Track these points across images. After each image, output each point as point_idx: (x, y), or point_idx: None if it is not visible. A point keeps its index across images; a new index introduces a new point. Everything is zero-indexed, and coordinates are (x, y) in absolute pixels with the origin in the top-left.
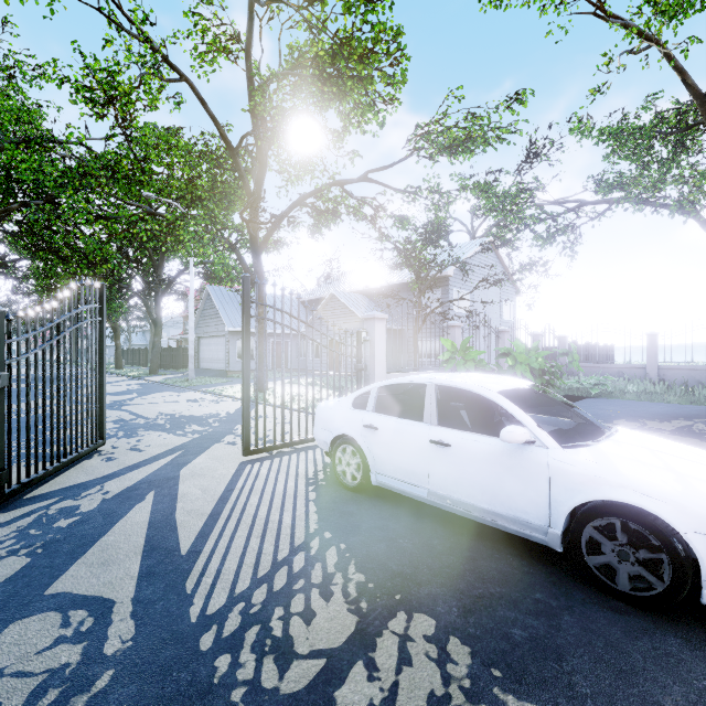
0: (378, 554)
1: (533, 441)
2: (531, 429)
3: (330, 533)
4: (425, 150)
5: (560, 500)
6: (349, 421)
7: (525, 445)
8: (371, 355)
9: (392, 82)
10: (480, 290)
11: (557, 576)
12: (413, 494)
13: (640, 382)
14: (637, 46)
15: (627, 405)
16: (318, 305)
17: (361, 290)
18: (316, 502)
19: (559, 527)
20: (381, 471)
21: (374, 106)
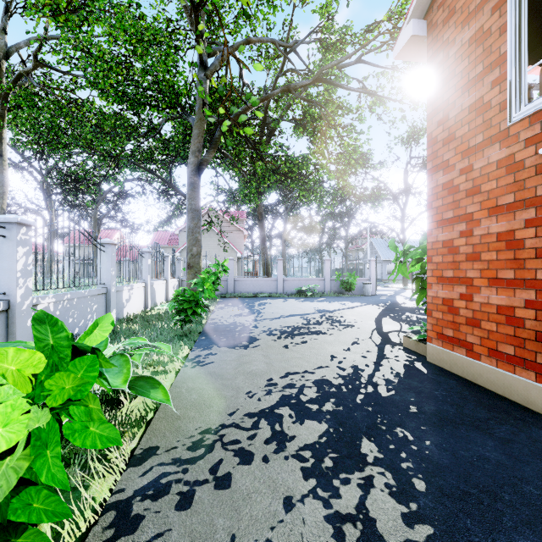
0: None
1: None
2: None
3: None
4: None
5: None
6: None
7: None
8: None
9: None
10: None
11: None
12: None
13: None
14: None
15: None
16: None
17: None
18: None
19: None
20: None
21: None
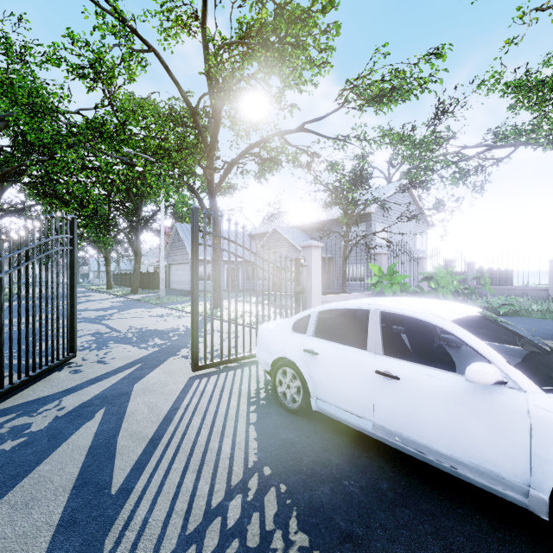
0: (323, 502)
1: (504, 382)
2: (500, 367)
3: (269, 468)
4: (354, 101)
5: (547, 458)
6: (289, 345)
7: (494, 385)
8: (308, 279)
9: (324, 47)
10: (397, 224)
11: (543, 549)
12: (356, 425)
13: (544, 302)
14: (546, 3)
15: (535, 323)
16: (263, 238)
17: (298, 226)
18: (256, 426)
19: (546, 491)
20: (321, 397)
21: (311, 59)
